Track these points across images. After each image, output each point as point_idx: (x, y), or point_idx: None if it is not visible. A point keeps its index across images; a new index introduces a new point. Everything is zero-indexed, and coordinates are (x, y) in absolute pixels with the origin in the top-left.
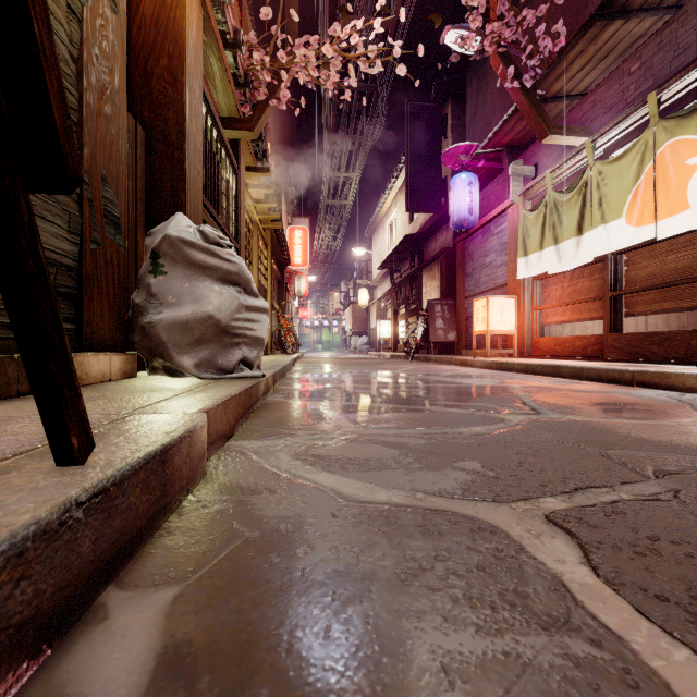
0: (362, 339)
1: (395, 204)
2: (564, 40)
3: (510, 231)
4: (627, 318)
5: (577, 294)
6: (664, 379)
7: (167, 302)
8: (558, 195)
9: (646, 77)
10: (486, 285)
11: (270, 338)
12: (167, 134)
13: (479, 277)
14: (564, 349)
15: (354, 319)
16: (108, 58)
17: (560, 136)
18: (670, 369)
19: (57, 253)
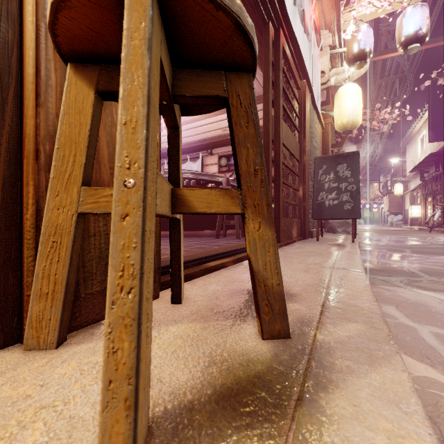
0: (397, 217)
1: (425, 126)
2: None
3: None
4: None
5: None
6: None
7: None
8: None
9: None
10: None
11: None
12: None
13: None
14: None
15: (390, 204)
16: None
17: None
18: None
19: None
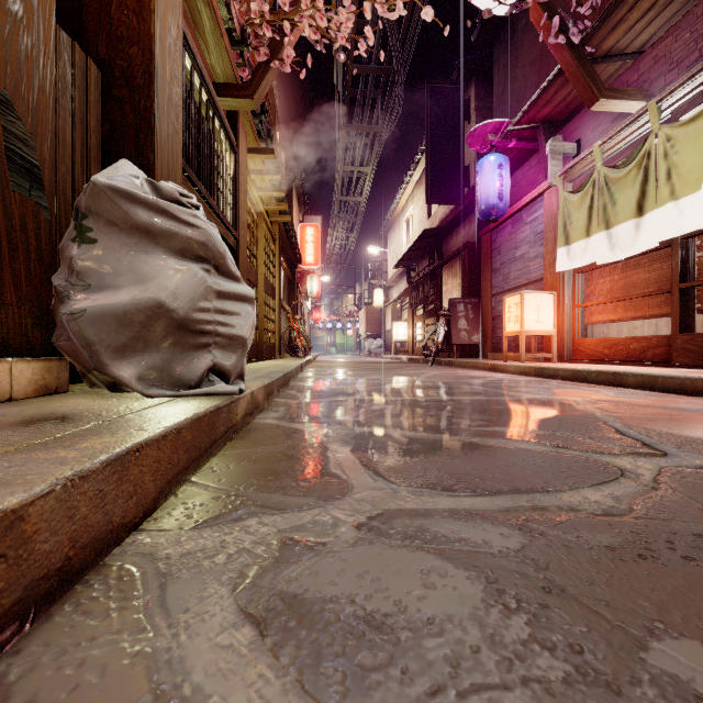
0: (376, 341)
1: (412, 199)
2: None
3: (546, 218)
4: None
5: (632, 288)
6: None
7: (96, 283)
8: (610, 171)
9: None
10: (516, 281)
11: (278, 340)
12: (130, 76)
13: (509, 272)
14: (616, 352)
15: (368, 321)
16: None
17: (613, 101)
18: None
19: None
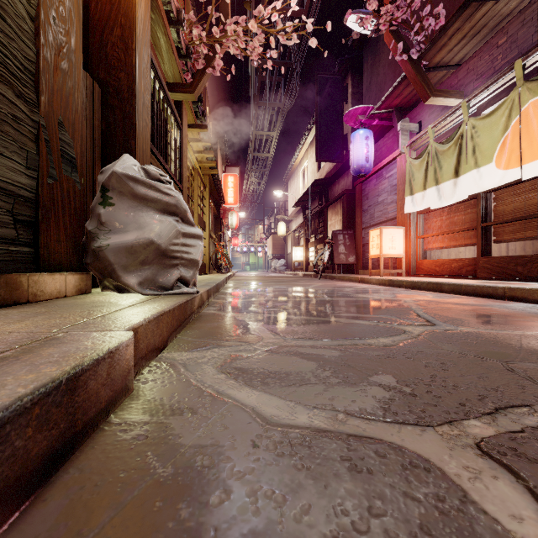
0: (280, 261)
1: (307, 156)
2: (444, 20)
3: (398, 175)
4: (492, 245)
5: (454, 225)
6: (532, 294)
7: (114, 229)
8: (438, 145)
9: (511, 49)
10: (379, 219)
11: (208, 260)
12: (119, 91)
13: (374, 212)
14: (443, 269)
15: (274, 246)
16: (64, 21)
17: (440, 98)
18: (536, 286)
19: (14, 185)
